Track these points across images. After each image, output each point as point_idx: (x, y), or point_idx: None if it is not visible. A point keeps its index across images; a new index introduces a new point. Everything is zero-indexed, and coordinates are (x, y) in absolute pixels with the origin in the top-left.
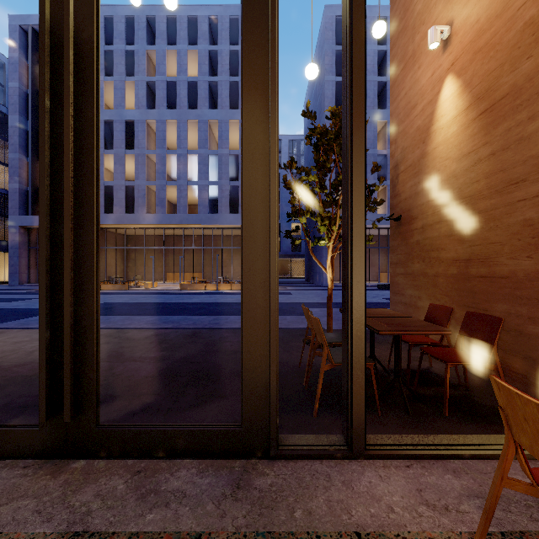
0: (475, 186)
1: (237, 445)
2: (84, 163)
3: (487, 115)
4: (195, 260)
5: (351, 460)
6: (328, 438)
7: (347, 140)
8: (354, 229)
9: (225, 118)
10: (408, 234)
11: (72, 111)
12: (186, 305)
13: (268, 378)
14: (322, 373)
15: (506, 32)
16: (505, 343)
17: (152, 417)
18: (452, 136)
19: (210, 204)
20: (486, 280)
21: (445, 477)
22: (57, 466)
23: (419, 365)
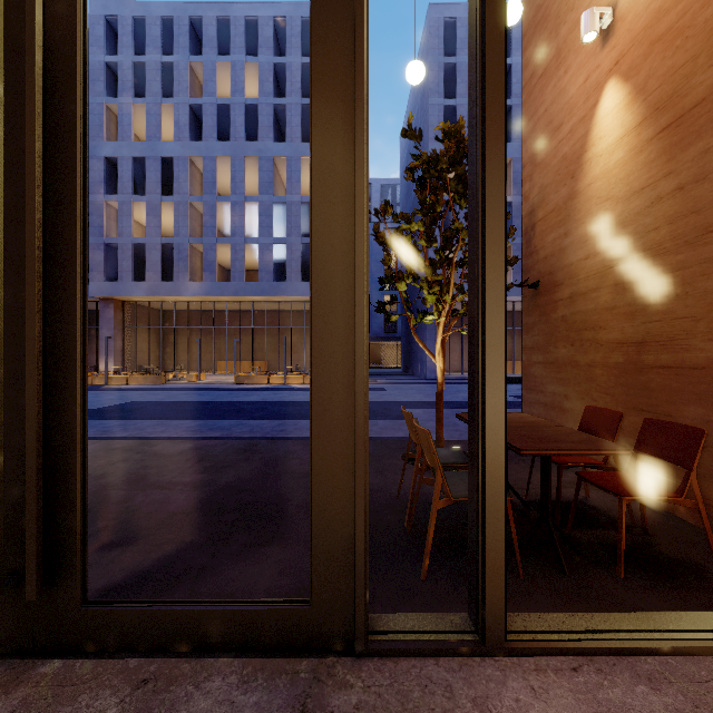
0: (652, 236)
1: (304, 634)
2: (61, 189)
3: (671, 133)
4: (256, 344)
5: (484, 657)
6: (445, 619)
7: (476, 153)
8: (489, 293)
9: (295, 154)
10: (550, 307)
11: (40, 104)
12: (242, 405)
13: (352, 528)
14: (434, 513)
15: (702, 8)
16: (700, 464)
17: (177, 580)
18: (616, 165)
19: (276, 269)
20: (669, 372)
21: (636, 689)
22: (15, 670)
23: (576, 497)
